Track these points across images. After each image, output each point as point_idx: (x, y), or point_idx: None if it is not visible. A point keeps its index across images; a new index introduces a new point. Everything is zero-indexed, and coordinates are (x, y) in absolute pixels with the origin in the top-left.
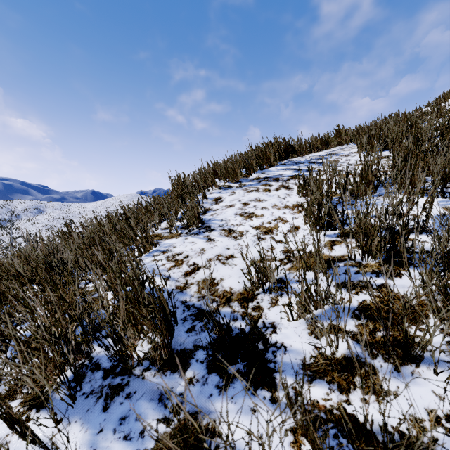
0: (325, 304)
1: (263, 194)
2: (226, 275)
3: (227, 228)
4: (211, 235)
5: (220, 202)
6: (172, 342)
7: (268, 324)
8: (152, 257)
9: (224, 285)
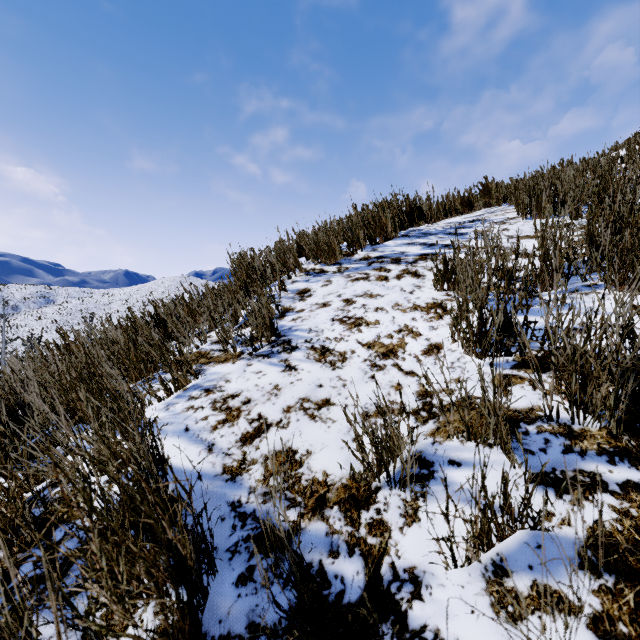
0: (518, 526)
1: (376, 285)
2: (316, 443)
3: (319, 346)
4: (292, 359)
5: (307, 297)
6: (204, 613)
7: (404, 572)
8: (187, 401)
9: (313, 465)
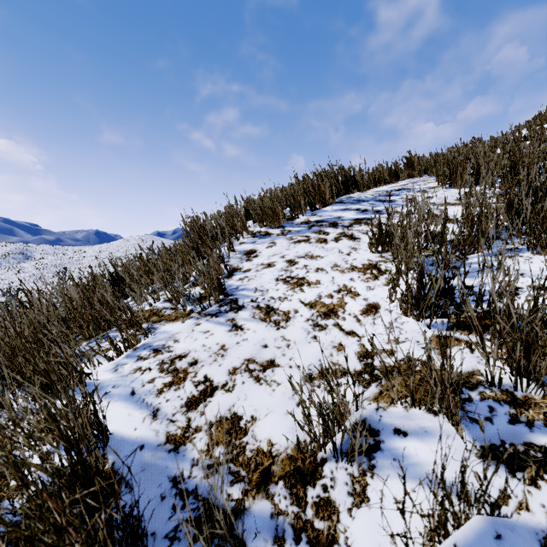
0: (474, 511)
1: (316, 247)
2: (261, 408)
3: (264, 305)
4: (239, 319)
5: (254, 257)
6: None
7: None
8: (135, 362)
9: (258, 433)
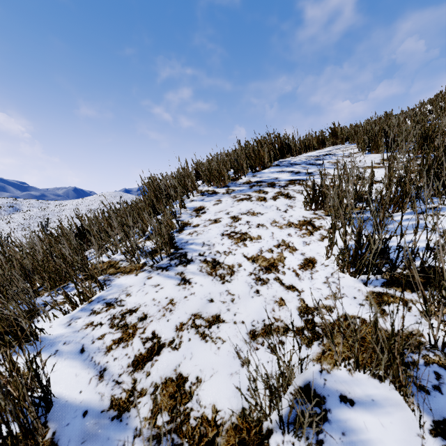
0: None
1: (257, 204)
2: (206, 368)
3: (210, 259)
4: (187, 272)
5: (202, 213)
6: None
7: None
8: (88, 316)
9: (203, 398)
